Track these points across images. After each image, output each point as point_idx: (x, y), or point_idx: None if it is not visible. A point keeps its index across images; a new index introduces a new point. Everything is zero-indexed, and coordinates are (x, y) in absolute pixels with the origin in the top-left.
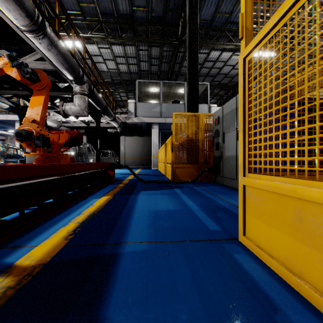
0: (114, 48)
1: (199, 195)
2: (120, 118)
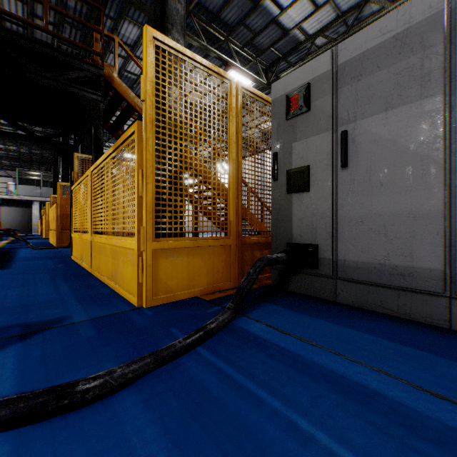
0: None
1: None
2: (1, 195)
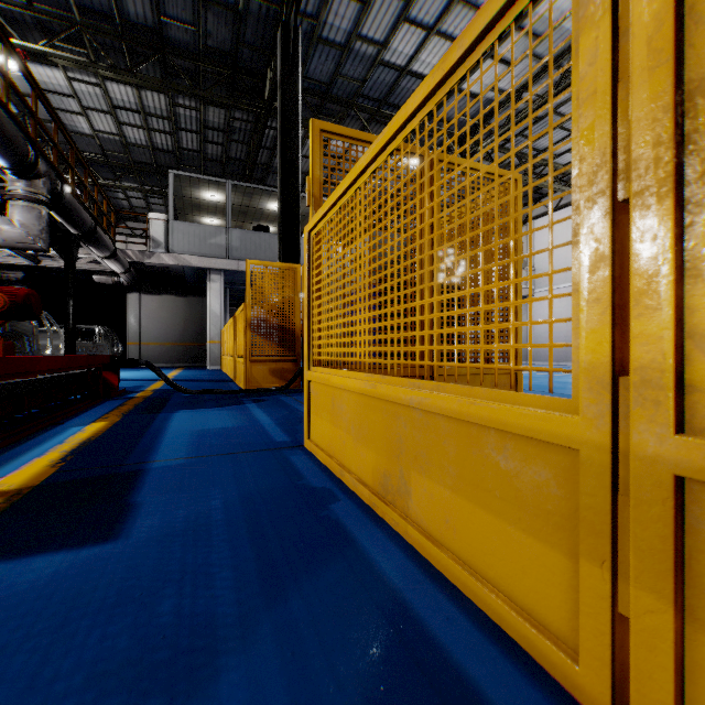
0: (113, 89)
1: (283, 407)
2: (128, 252)
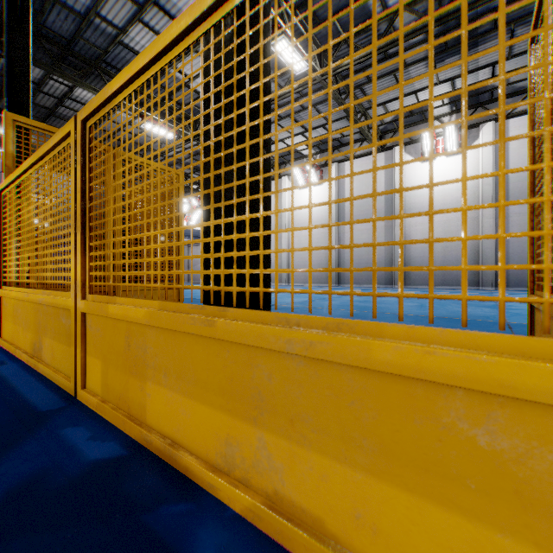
0: None
1: None
2: None
